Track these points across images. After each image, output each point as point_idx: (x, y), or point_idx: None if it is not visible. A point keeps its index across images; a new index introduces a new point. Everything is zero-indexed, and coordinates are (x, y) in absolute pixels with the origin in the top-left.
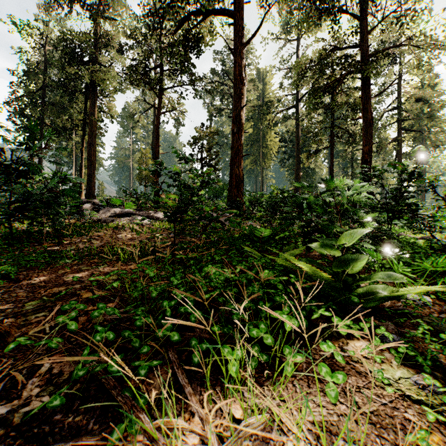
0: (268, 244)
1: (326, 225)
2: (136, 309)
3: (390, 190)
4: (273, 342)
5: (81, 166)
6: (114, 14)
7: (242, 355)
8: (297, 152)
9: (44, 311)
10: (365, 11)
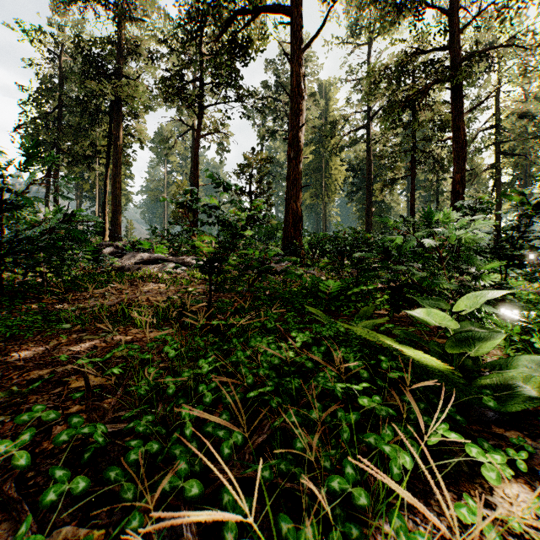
0: (338, 303)
1: (425, 279)
2: (137, 421)
3: (505, 229)
4: (371, 507)
5: (105, 201)
6: (144, 17)
7: (314, 539)
8: (368, 183)
9: (6, 414)
10: (456, 3)
